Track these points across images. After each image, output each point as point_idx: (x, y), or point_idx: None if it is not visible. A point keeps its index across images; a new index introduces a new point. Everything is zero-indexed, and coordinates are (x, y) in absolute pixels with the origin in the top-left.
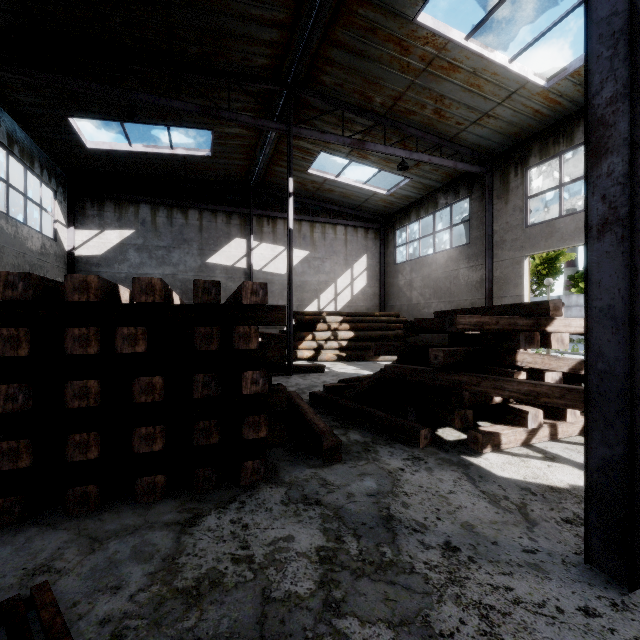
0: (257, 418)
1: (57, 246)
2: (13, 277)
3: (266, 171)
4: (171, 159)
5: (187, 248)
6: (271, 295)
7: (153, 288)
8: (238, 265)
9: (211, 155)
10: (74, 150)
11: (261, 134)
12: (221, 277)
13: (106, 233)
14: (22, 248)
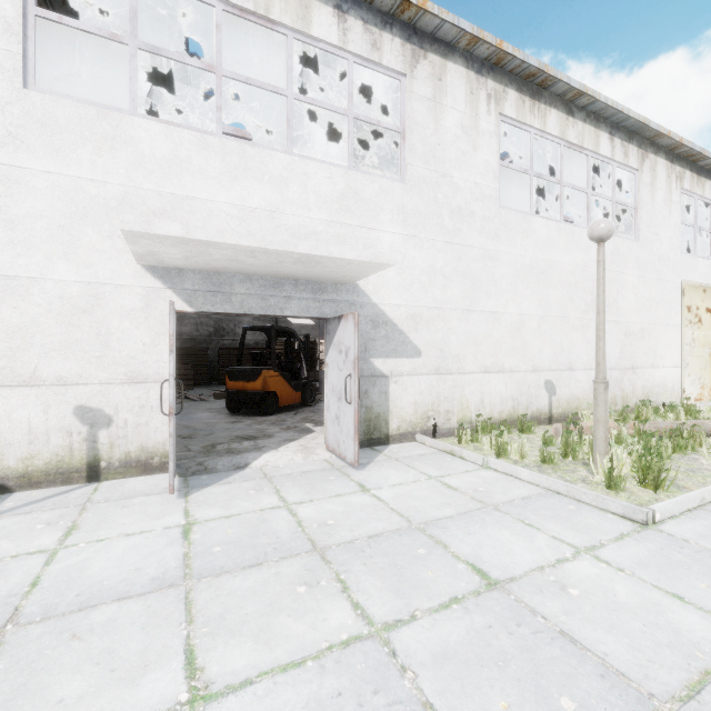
0: None
1: None
2: None
3: None
4: None
5: None
6: None
7: None
8: None
9: None
10: None
11: None
12: None
13: None
14: None
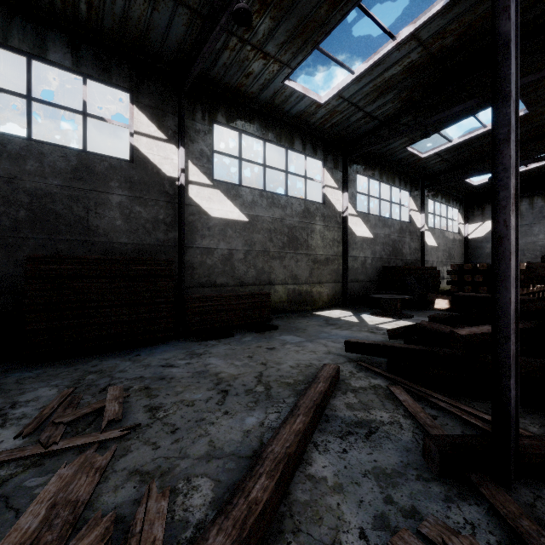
0: None
1: (459, 236)
2: (454, 265)
3: None
4: (527, 171)
5: None
6: None
7: (484, 266)
8: None
9: None
10: (467, 188)
11: None
12: None
13: (485, 223)
14: (445, 242)
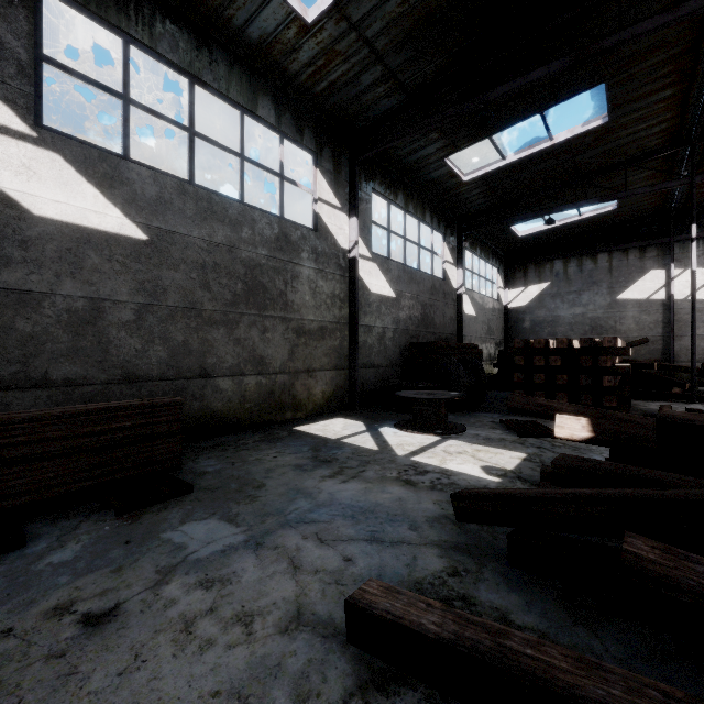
0: (610, 397)
1: (499, 304)
2: (519, 341)
3: (688, 196)
4: (580, 222)
5: (596, 289)
6: (701, 325)
7: (563, 342)
8: (654, 297)
9: (617, 207)
10: (510, 240)
11: (671, 176)
12: (633, 311)
13: (529, 288)
14: (484, 310)
